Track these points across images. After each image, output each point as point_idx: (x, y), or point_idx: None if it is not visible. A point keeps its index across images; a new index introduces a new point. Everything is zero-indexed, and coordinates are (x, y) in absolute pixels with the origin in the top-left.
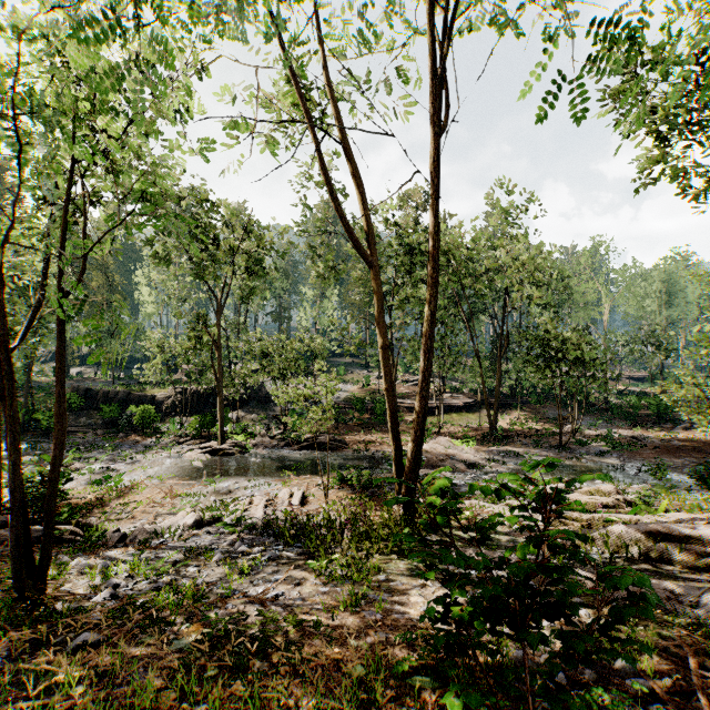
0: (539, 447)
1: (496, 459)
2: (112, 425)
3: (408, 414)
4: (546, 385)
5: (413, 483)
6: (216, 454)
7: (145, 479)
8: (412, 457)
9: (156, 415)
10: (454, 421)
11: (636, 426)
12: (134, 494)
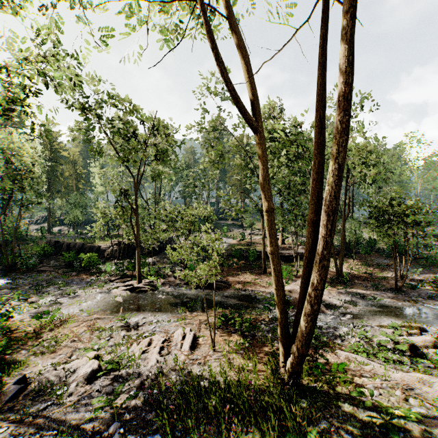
0: (378, 290)
1: (347, 301)
2: (71, 266)
3: None
4: (371, 240)
5: (304, 356)
6: (134, 291)
7: (77, 313)
8: (305, 332)
9: (98, 260)
10: None
11: None
12: (65, 326)
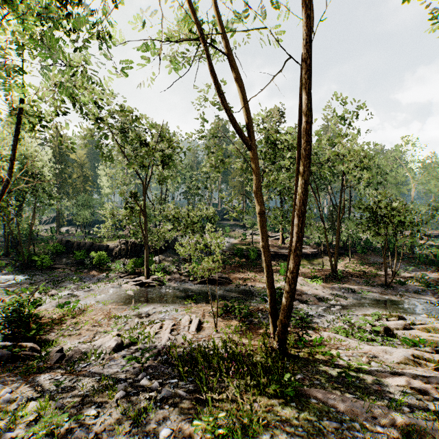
0: (369, 285)
1: (339, 295)
2: (81, 264)
3: (272, 259)
4: (368, 240)
5: (287, 326)
6: (143, 285)
7: (94, 304)
8: (286, 305)
9: (108, 258)
10: (304, 264)
11: (438, 270)
12: (84, 315)
